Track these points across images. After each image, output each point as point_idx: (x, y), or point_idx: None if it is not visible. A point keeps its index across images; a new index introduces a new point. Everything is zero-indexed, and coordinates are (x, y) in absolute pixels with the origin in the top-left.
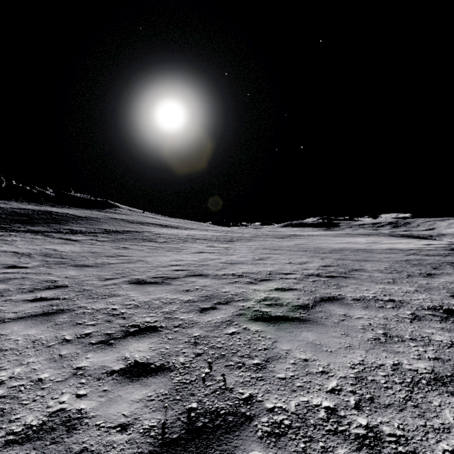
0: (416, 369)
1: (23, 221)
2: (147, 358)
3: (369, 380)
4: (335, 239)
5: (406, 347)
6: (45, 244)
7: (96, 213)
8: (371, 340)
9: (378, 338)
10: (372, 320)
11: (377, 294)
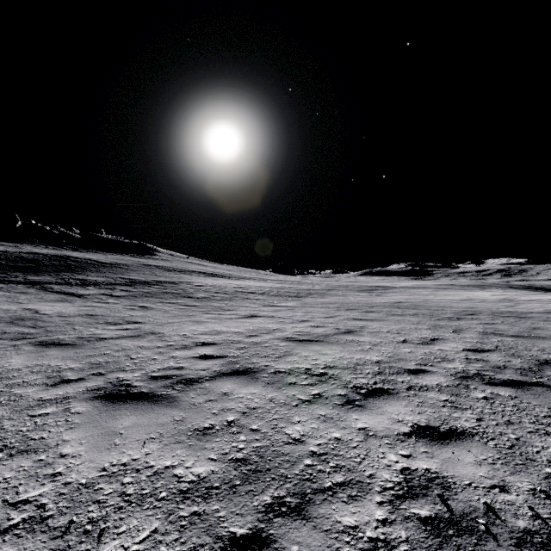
0: None
1: (27, 269)
2: None
3: None
4: (445, 293)
5: None
6: (31, 301)
7: (127, 259)
8: None
9: None
10: None
11: None
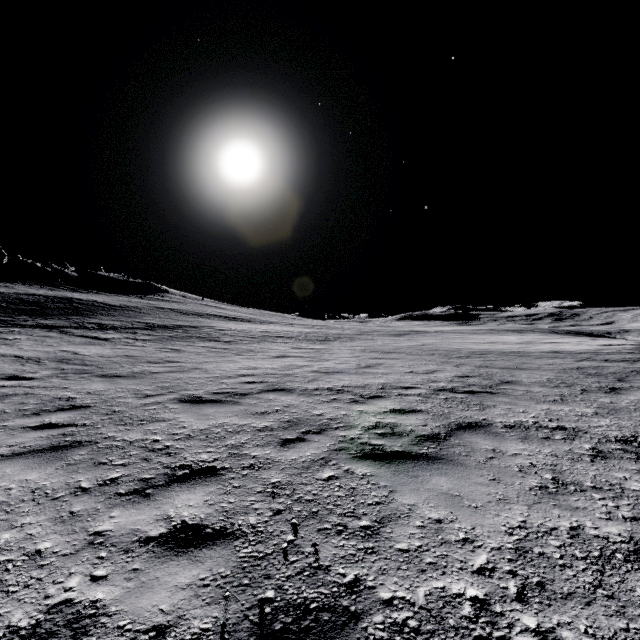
0: (605, 535)
1: (32, 312)
2: (201, 518)
3: (537, 553)
4: (475, 337)
5: (588, 501)
6: (62, 344)
7: (136, 301)
8: (535, 489)
9: (545, 485)
10: (535, 459)
11: (540, 418)
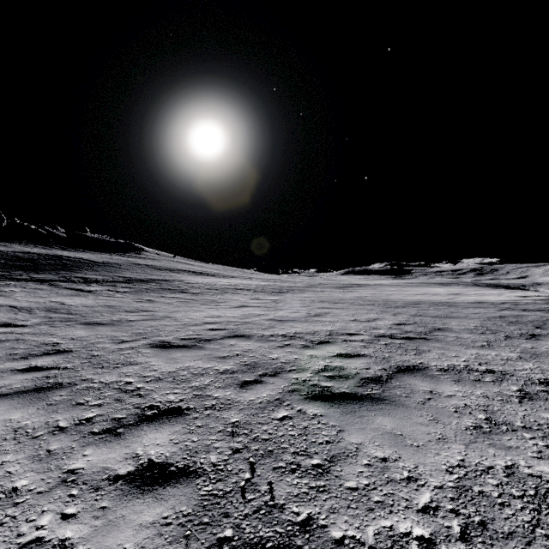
0: (538, 474)
1: (27, 268)
2: (167, 456)
3: (476, 492)
4: (409, 289)
5: (519, 440)
6: (51, 296)
7: (117, 258)
8: (470, 428)
9: (479, 425)
10: (469, 400)
11: (470, 362)
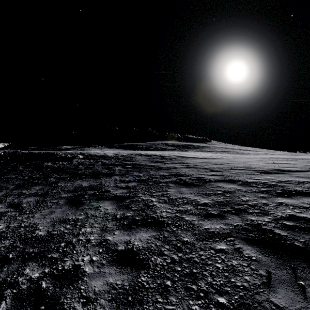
0: None
1: (187, 148)
2: (277, 159)
3: None
4: None
5: None
6: (209, 153)
7: (205, 145)
8: None
9: None
10: None
11: None
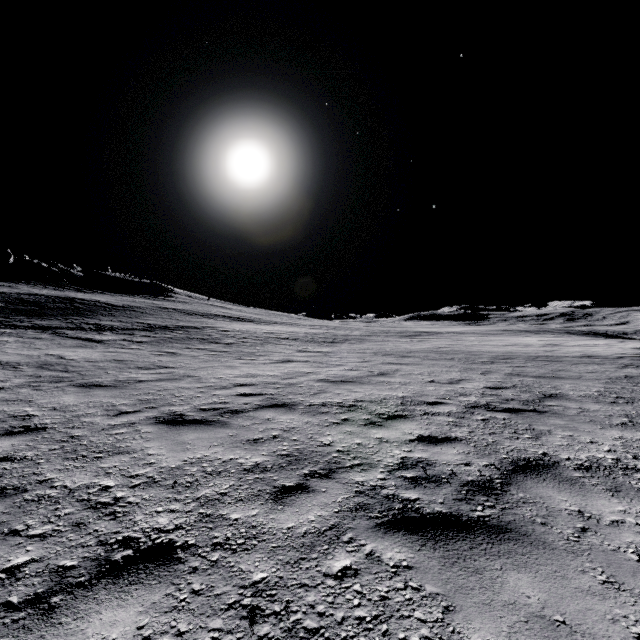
0: None
1: (30, 312)
2: None
3: None
4: (491, 339)
5: None
6: (50, 347)
7: (140, 301)
8: None
9: None
10: None
11: (618, 452)
